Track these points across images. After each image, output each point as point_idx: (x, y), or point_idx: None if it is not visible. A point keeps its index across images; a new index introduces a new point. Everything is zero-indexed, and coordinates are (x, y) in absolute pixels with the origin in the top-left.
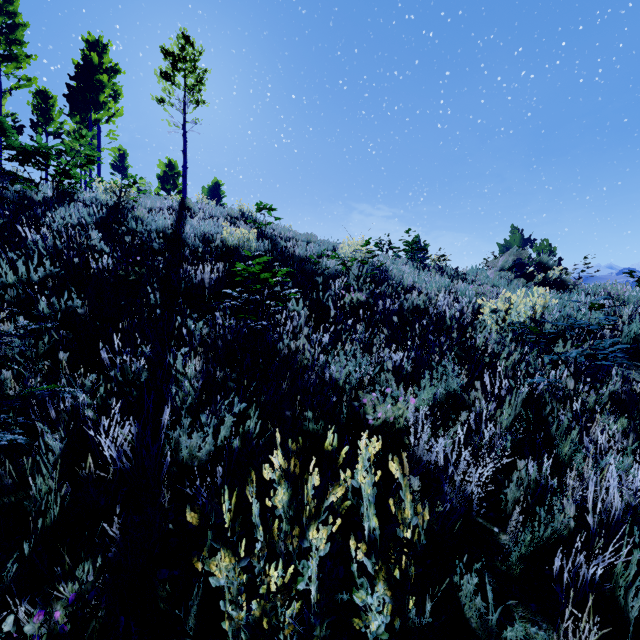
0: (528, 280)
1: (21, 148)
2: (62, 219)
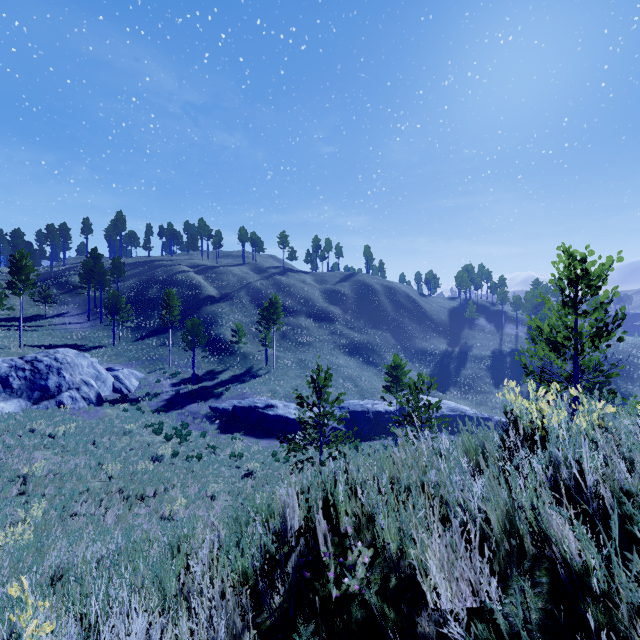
0: None
1: None
2: None
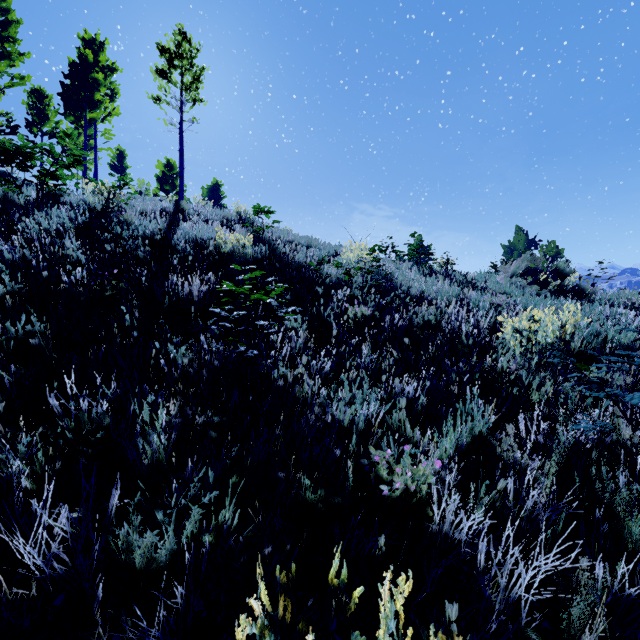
0: (542, 287)
1: (3, 148)
2: (40, 224)
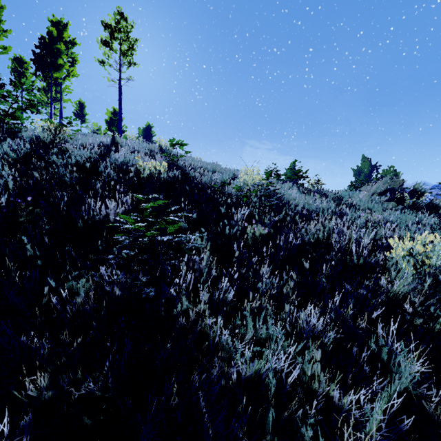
0: (398, 203)
1: None
2: None
